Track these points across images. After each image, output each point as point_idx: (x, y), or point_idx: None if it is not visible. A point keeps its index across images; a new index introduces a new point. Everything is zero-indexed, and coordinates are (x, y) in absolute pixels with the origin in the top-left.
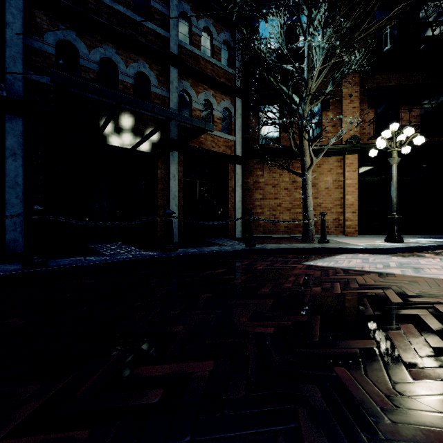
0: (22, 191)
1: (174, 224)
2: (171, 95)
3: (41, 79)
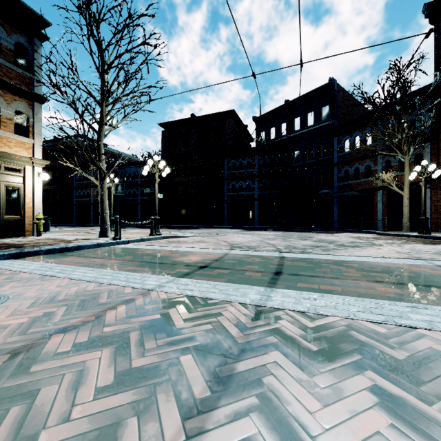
0: (336, 213)
1: (379, 222)
2: (378, 168)
3: (340, 184)
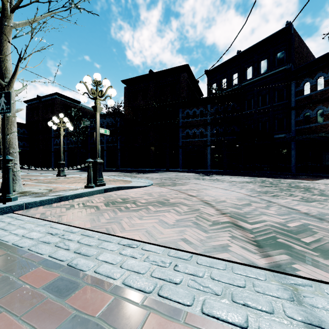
0: (294, 157)
1: None
2: None
3: (299, 128)
